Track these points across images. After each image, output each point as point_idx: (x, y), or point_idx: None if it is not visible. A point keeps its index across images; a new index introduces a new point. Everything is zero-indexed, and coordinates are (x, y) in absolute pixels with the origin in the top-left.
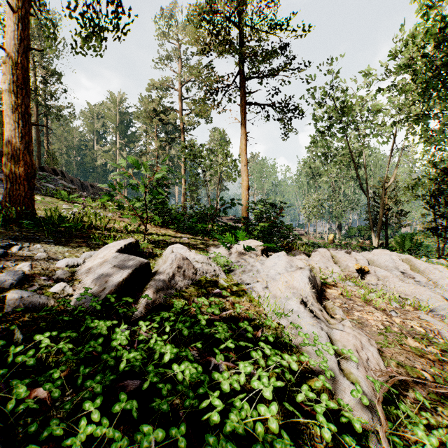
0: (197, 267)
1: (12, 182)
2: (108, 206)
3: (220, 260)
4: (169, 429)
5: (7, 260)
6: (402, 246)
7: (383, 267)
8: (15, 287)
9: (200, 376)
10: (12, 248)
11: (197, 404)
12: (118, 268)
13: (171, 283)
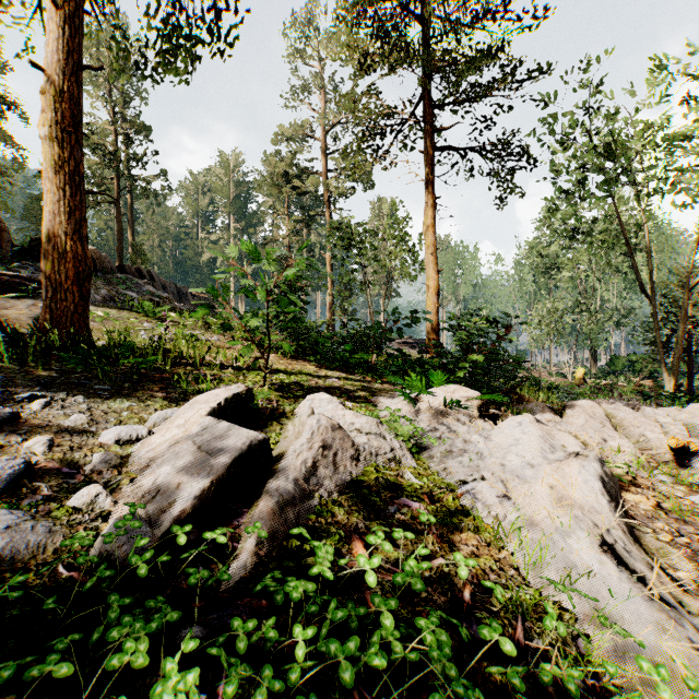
0: (358, 444)
1: (54, 287)
2: (213, 325)
3: (401, 429)
4: None
5: (13, 430)
6: None
7: None
8: None
9: None
10: (33, 403)
11: None
12: (205, 453)
13: (310, 485)
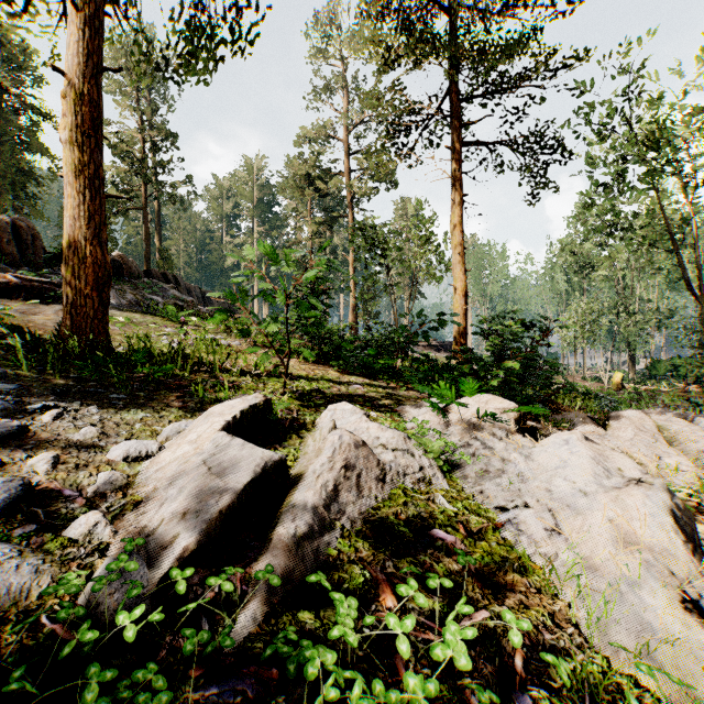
0: (384, 461)
1: (74, 293)
2: (235, 329)
3: (431, 444)
4: None
5: (20, 445)
6: None
7: None
8: None
9: None
10: (44, 415)
11: None
12: (215, 477)
13: (331, 513)
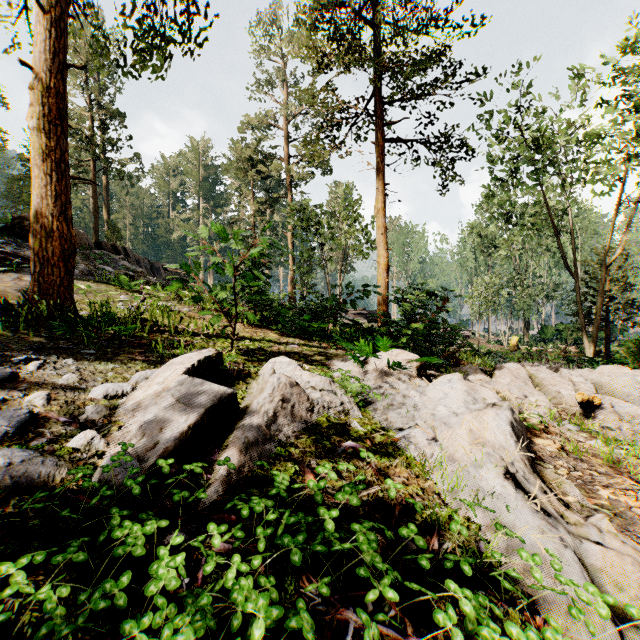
0: (313, 398)
1: (42, 263)
2: (184, 297)
3: (350, 386)
4: None
5: (14, 387)
6: (637, 358)
7: (620, 395)
8: (10, 438)
9: None
10: (29, 365)
11: None
12: (183, 404)
13: (271, 431)
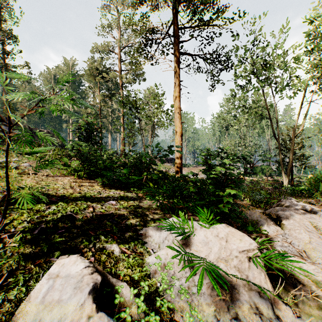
0: None
1: None
2: None
3: None
4: None
5: None
6: (316, 187)
7: None
8: None
9: None
10: None
11: None
12: None
13: None
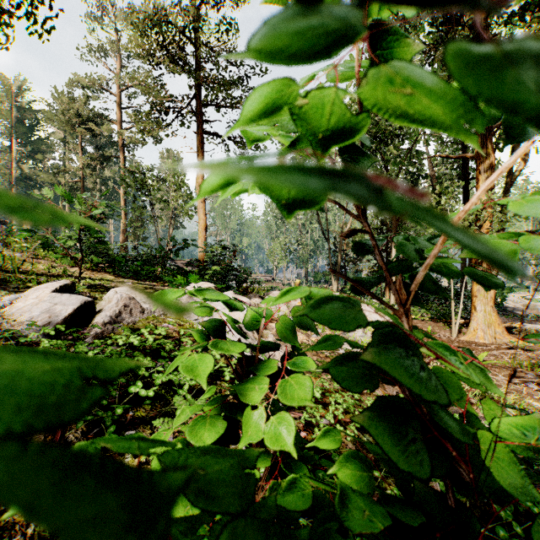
0: (144, 307)
1: None
2: (12, 244)
3: None
4: (129, 382)
5: None
6: None
7: None
8: None
9: (149, 361)
10: None
11: (147, 375)
12: (61, 305)
13: (119, 319)
